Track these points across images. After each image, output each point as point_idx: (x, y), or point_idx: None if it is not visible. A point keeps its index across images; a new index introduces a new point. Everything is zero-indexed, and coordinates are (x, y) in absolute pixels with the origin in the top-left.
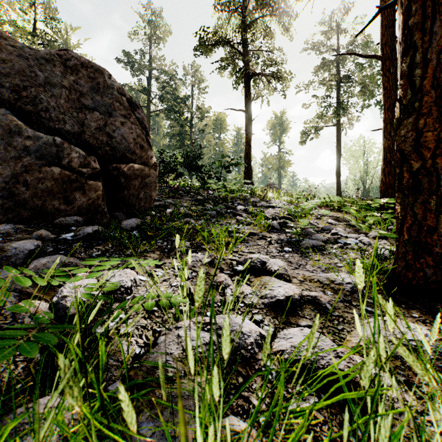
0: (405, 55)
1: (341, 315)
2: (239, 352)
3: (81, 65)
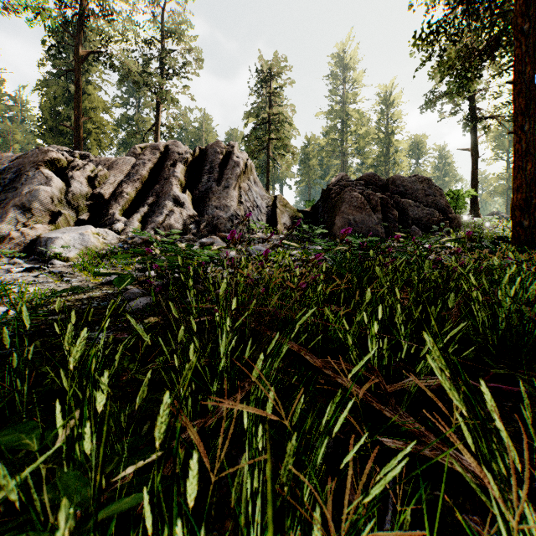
0: None
1: None
2: None
3: (423, 180)
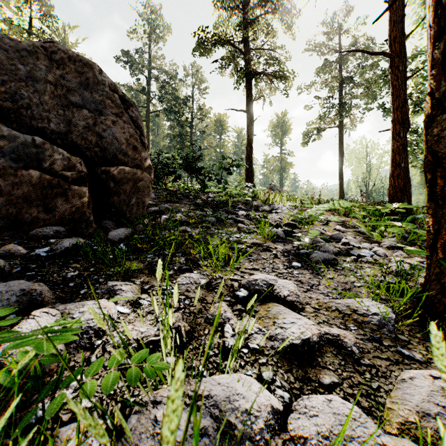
0: (438, 40)
1: (373, 365)
2: (244, 444)
3: (68, 59)
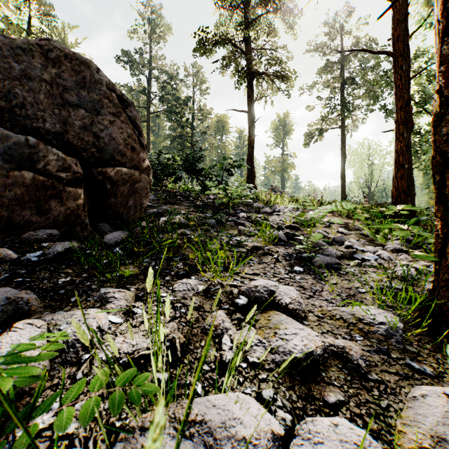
0: (447, 34)
1: (382, 381)
2: None
3: (64, 57)
